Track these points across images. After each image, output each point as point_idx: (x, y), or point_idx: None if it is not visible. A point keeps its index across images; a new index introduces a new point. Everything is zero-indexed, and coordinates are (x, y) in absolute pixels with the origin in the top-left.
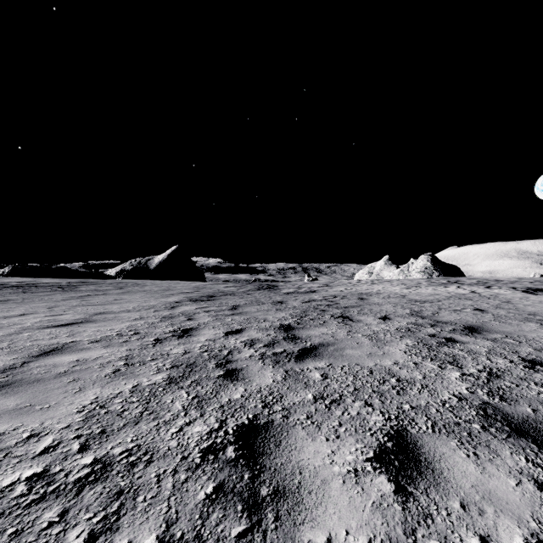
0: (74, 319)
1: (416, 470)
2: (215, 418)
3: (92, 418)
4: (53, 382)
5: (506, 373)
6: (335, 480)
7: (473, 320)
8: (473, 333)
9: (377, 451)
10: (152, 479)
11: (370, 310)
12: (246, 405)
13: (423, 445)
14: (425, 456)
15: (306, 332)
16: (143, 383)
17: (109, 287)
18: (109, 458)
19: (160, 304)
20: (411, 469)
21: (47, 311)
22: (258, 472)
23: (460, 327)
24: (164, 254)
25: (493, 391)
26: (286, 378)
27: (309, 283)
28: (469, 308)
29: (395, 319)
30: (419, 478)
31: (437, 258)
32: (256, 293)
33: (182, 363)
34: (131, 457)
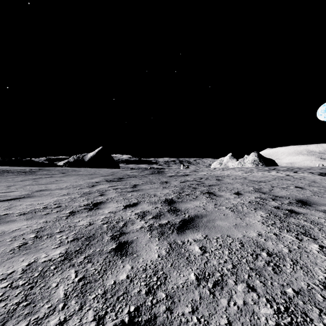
0: (19, 195)
1: None
2: (93, 313)
3: None
4: None
5: None
6: None
7: (299, 195)
8: (305, 205)
9: None
10: None
11: (226, 188)
12: (129, 291)
13: None
14: None
15: (184, 205)
16: (39, 260)
17: (56, 172)
18: None
19: (85, 183)
20: None
21: (4, 189)
22: None
23: (293, 200)
24: (94, 152)
25: None
26: (169, 253)
27: (184, 170)
28: (292, 186)
29: (245, 194)
30: None
31: (261, 154)
32: (150, 176)
33: (83, 235)
34: None
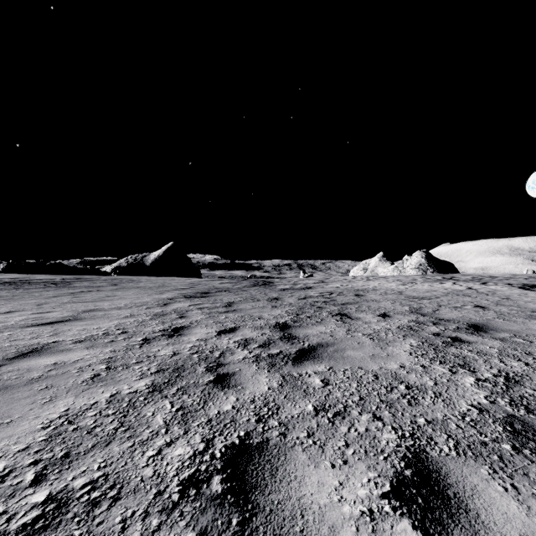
0: (61, 317)
1: (445, 511)
2: (200, 437)
3: (56, 437)
4: (22, 390)
5: (524, 378)
6: (346, 527)
7: (476, 317)
8: (479, 331)
9: (395, 483)
10: (115, 526)
11: (368, 307)
12: (237, 420)
13: (449, 473)
14: (453, 489)
15: (303, 330)
16: (123, 391)
17: (103, 283)
18: (66, 494)
19: (153, 300)
20: (439, 509)
21: (35, 309)
22: (249, 514)
23: (464, 325)
24: (159, 251)
25: (515, 400)
26: (283, 385)
27: (304, 280)
28: (469, 305)
29: (395, 316)
30: (451, 524)
31: (431, 254)
32: (251, 290)
33: (169, 367)
34: (94, 492)
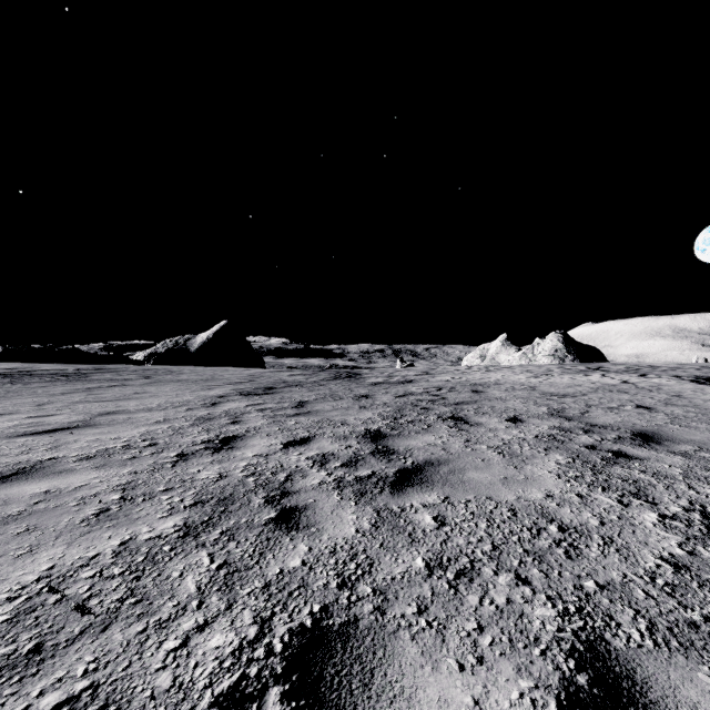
0: (67, 422)
1: None
2: (251, 614)
3: (26, 615)
4: None
5: None
6: None
7: (642, 422)
8: (650, 442)
9: (564, 700)
10: None
11: (491, 409)
12: (309, 584)
13: (648, 680)
14: None
15: (404, 441)
16: (140, 537)
17: (131, 375)
18: None
19: (197, 399)
20: None
21: (32, 410)
22: None
23: (627, 433)
24: (209, 332)
25: None
26: (377, 525)
27: (403, 370)
28: (629, 405)
29: (530, 421)
30: None
31: (570, 337)
32: (332, 384)
33: (212, 496)
34: None
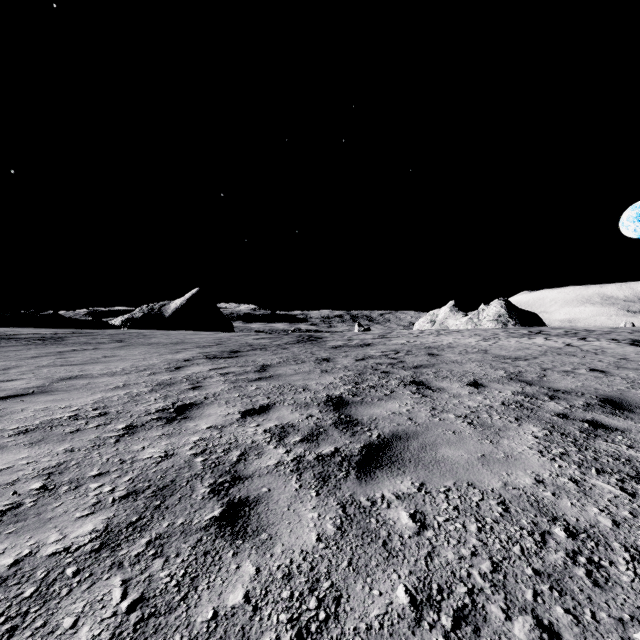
0: (23, 388)
1: None
2: None
3: None
4: None
5: None
6: None
7: (603, 387)
8: (622, 410)
9: None
10: None
11: (450, 372)
12: None
13: None
14: None
15: (368, 410)
16: (43, 550)
17: (105, 339)
18: None
19: (163, 363)
20: None
21: None
22: None
23: (593, 399)
24: (182, 299)
25: None
26: (343, 529)
27: (361, 334)
28: (582, 368)
29: (492, 386)
30: None
31: (512, 304)
32: (295, 348)
33: (150, 484)
34: None
